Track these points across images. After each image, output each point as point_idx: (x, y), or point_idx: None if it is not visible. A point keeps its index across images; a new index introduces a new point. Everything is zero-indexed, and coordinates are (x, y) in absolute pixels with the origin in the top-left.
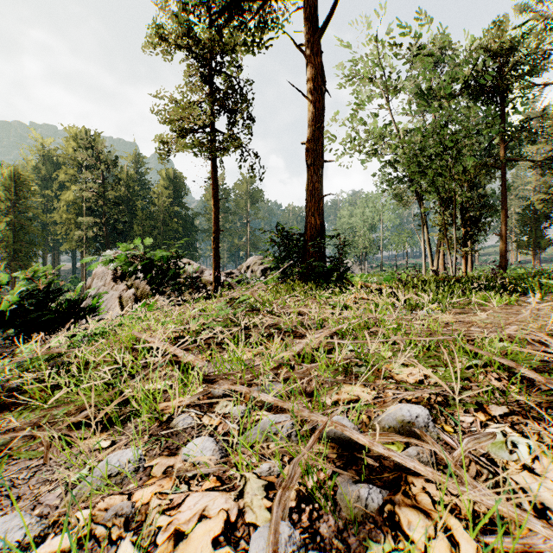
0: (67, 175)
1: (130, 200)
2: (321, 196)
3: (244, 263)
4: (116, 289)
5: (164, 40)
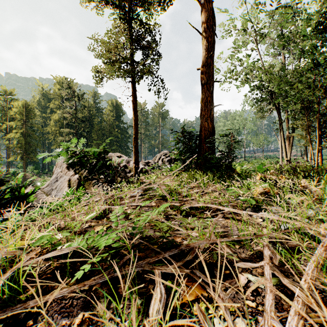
0: (55, 105)
1: (90, 119)
2: (212, 107)
3: (157, 156)
4: (67, 174)
5: None
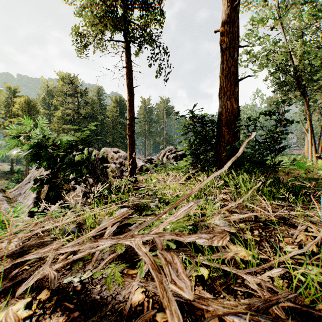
0: (59, 102)
1: (93, 115)
2: (237, 80)
3: (162, 152)
4: (42, 173)
5: None
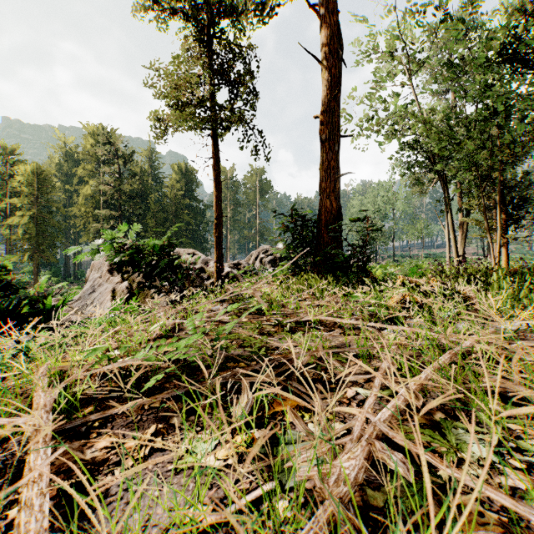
0: (86, 171)
1: (143, 194)
2: (338, 176)
3: (253, 254)
4: (110, 281)
5: (160, 2)
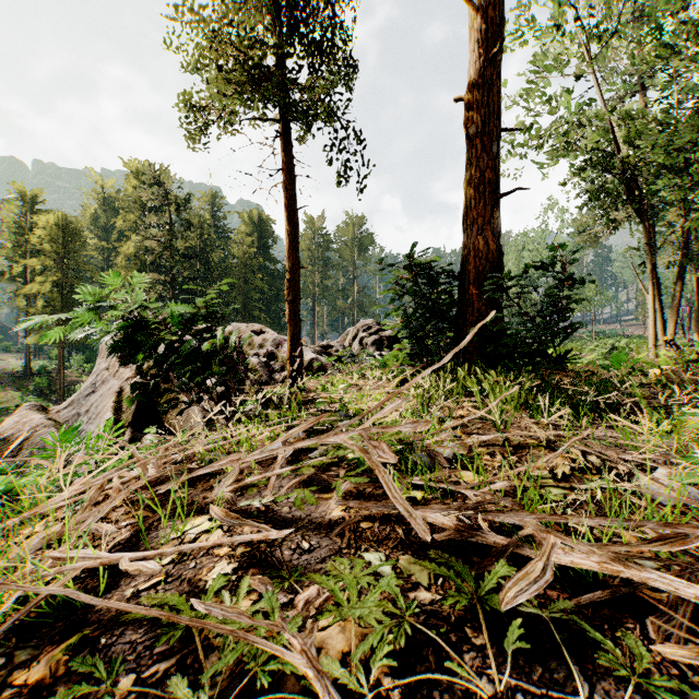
0: (128, 223)
1: (203, 252)
2: (497, 196)
3: (350, 332)
4: (119, 375)
5: None
